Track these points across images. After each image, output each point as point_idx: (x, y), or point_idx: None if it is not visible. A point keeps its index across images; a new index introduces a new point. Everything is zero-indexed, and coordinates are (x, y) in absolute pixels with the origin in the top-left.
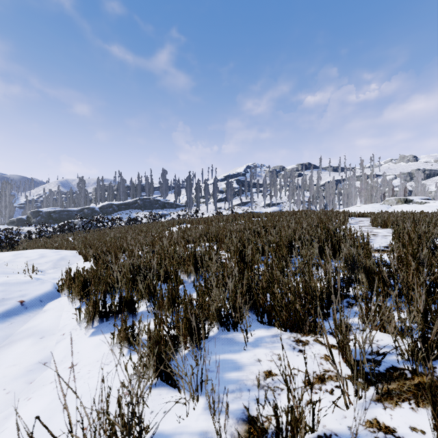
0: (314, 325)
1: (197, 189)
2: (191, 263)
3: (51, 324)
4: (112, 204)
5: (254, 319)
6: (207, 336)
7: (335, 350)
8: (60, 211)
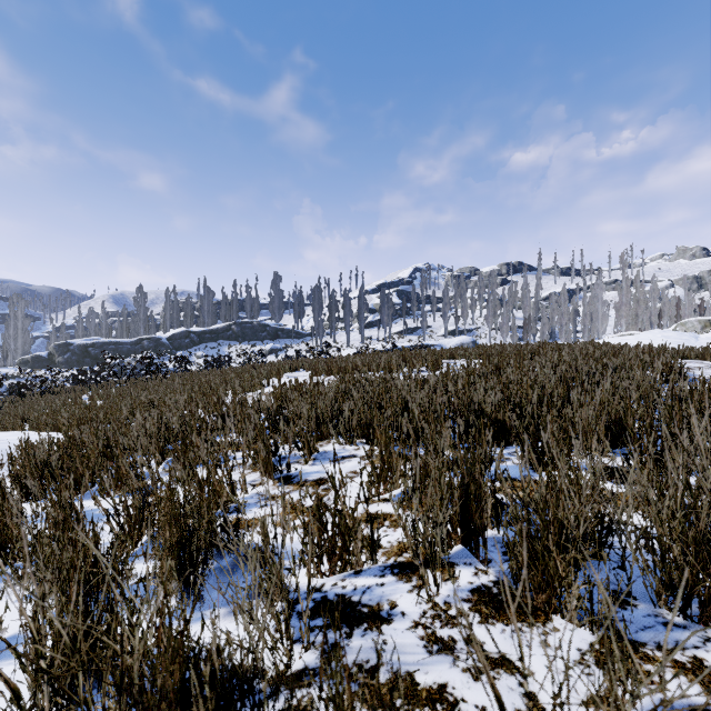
0: None
1: (331, 306)
2: None
3: None
4: (189, 333)
5: None
6: None
7: None
8: (103, 344)
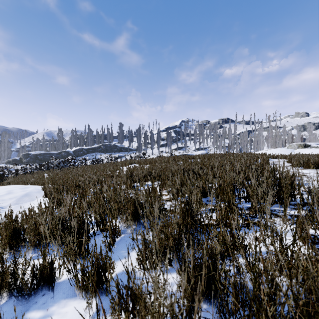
0: None
1: (145, 137)
2: (132, 210)
3: None
4: (82, 149)
5: None
6: None
7: None
8: (44, 154)
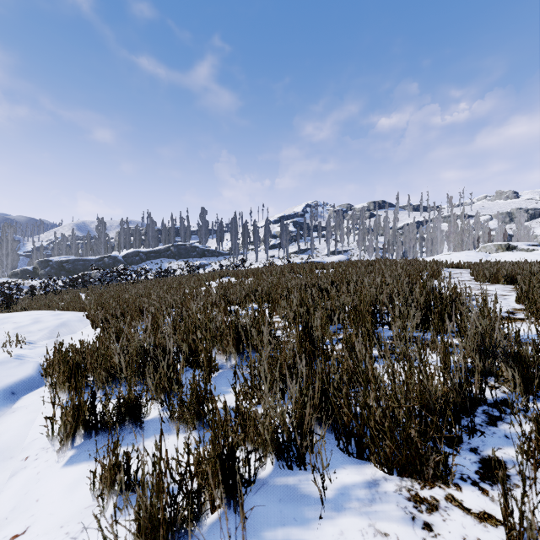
0: (444, 468)
1: (244, 233)
2: (232, 338)
3: (13, 438)
4: (139, 252)
5: (331, 444)
6: (252, 480)
7: (494, 529)
8: (74, 261)
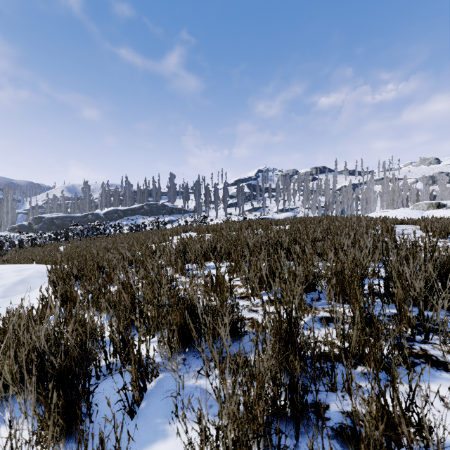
0: None
1: (206, 193)
2: (180, 324)
3: None
4: (117, 210)
5: None
6: None
7: None
8: (63, 217)
